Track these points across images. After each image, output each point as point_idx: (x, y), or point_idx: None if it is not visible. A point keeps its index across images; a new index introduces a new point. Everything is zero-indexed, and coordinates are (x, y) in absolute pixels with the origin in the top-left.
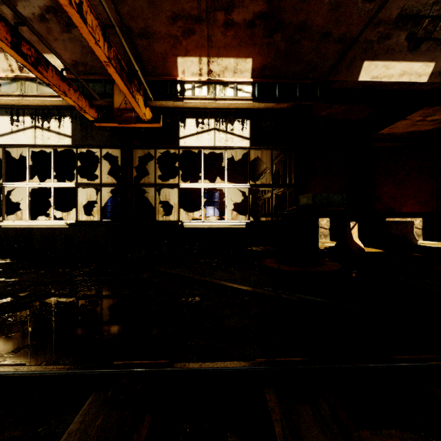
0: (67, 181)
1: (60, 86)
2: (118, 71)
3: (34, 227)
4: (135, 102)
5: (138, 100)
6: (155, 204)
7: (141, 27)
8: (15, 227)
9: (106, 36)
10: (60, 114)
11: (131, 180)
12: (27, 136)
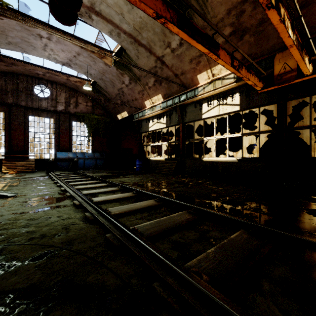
0: (225, 133)
1: (246, 76)
2: (296, 47)
3: (218, 161)
4: (304, 64)
5: (305, 62)
6: (310, 143)
7: (301, 2)
8: (209, 161)
9: (293, 27)
10: (233, 92)
11: (285, 125)
12: (215, 111)
